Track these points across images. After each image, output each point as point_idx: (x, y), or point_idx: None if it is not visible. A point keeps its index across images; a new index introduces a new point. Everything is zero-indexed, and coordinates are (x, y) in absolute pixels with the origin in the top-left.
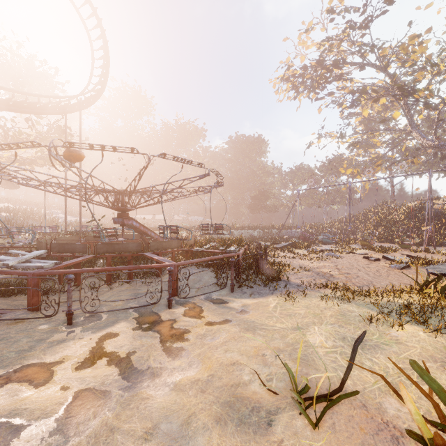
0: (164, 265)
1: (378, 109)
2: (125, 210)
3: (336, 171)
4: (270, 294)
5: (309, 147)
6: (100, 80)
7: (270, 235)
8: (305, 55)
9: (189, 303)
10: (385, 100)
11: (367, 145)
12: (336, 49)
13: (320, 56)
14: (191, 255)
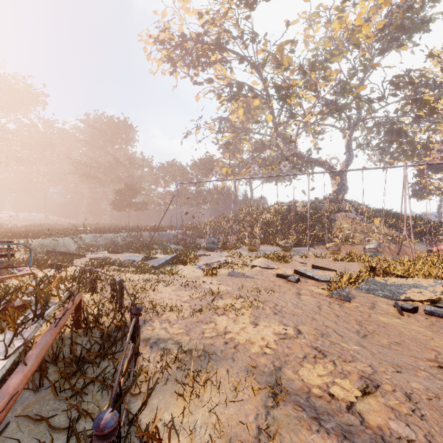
0: None
1: (242, 119)
2: None
3: (207, 171)
4: None
5: (186, 136)
6: None
7: (140, 239)
8: (185, 19)
9: None
10: (258, 102)
11: (235, 149)
12: (220, 25)
13: (203, 26)
14: None
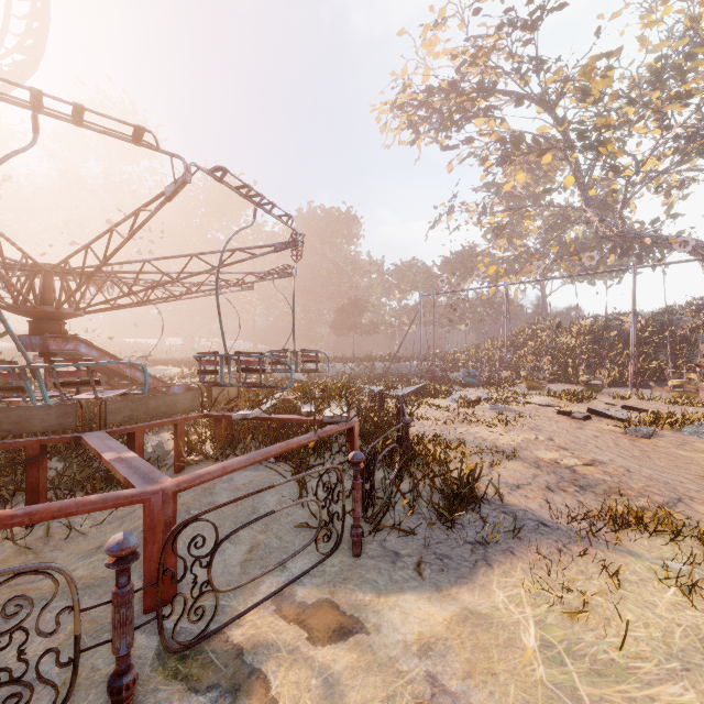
0: (118, 500)
1: (525, 180)
2: (50, 314)
3: (466, 272)
4: (484, 565)
5: (433, 226)
6: (24, 40)
7: (372, 371)
8: (432, 68)
9: (214, 649)
10: (550, 157)
11: (512, 233)
12: (483, 62)
13: (458, 72)
14: (229, 424)
